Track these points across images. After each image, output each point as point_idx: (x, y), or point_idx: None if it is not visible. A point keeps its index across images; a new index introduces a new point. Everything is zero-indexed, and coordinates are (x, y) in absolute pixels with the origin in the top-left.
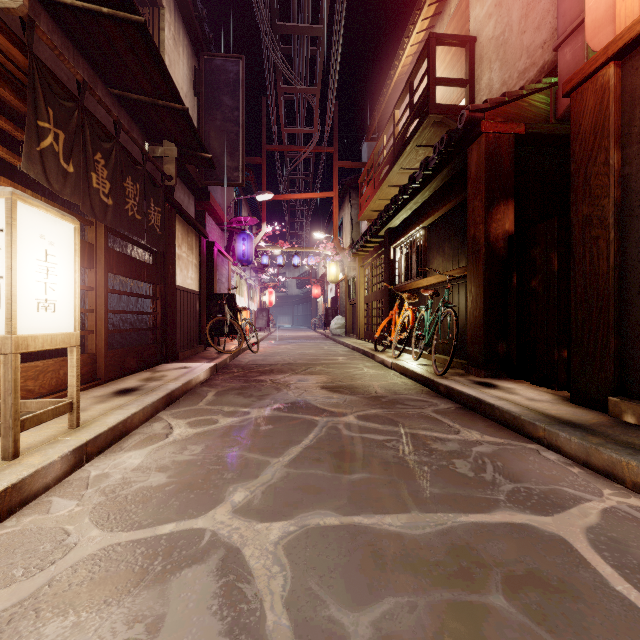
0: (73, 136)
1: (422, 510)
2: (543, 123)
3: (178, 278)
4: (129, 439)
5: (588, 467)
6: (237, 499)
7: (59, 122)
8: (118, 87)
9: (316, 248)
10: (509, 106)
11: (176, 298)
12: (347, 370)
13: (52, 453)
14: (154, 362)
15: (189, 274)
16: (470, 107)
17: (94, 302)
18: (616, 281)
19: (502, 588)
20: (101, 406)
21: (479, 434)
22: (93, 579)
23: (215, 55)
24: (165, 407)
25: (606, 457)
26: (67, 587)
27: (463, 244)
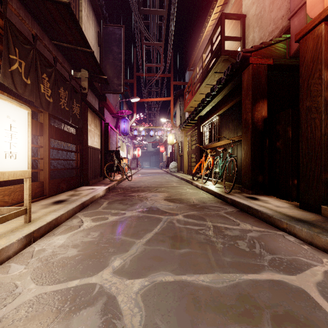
0: (30, 64)
1: (221, 271)
2: (282, 59)
3: (89, 141)
4: (59, 228)
5: (312, 245)
6: (116, 264)
7: (22, 56)
8: (56, 40)
9: (162, 126)
10: (264, 49)
11: (88, 152)
12: (178, 190)
13: (12, 238)
14: (76, 186)
15: (95, 139)
16: (243, 50)
17: (43, 154)
18: (325, 142)
19: (271, 323)
20: (44, 210)
21: (250, 226)
22: (27, 317)
23: (109, 25)
24: (80, 210)
25: (323, 240)
26: (11, 322)
27: (239, 123)
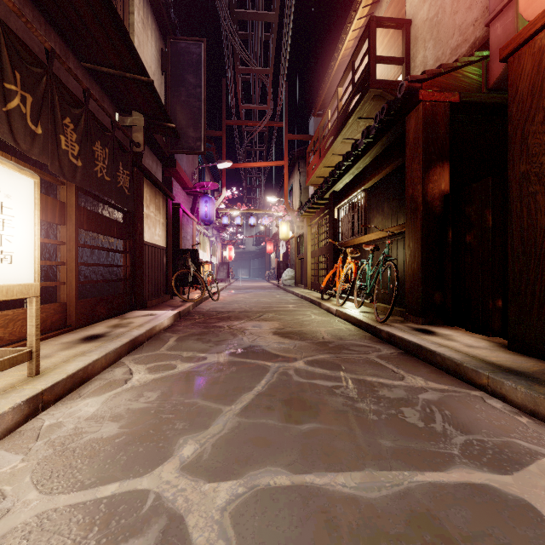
0: (41, 100)
1: (376, 467)
2: (475, 92)
3: (146, 235)
4: (89, 385)
5: (536, 417)
6: (186, 453)
7: (27, 86)
8: (89, 61)
9: (269, 210)
10: (444, 77)
11: (144, 252)
12: (297, 317)
13: (3, 404)
14: (123, 310)
15: (157, 231)
16: (409, 78)
17: (65, 255)
18: None
19: None
20: (66, 353)
21: (423, 380)
22: None
23: (180, 38)
24: (128, 352)
25: None
26: None
27: (401, 204)
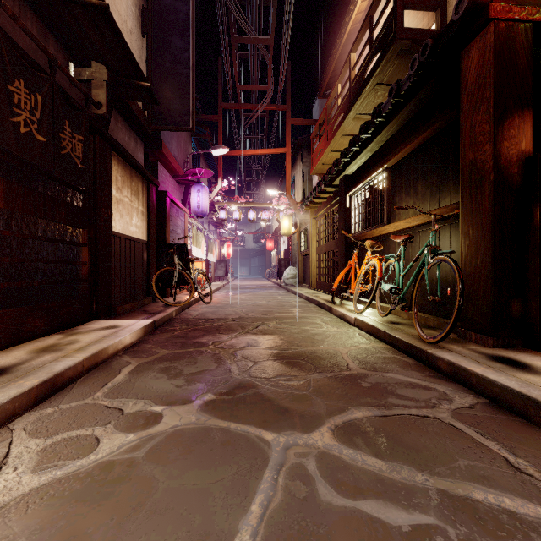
0: None
1: None
2: None
3: (117, 224)
4: None
5: None
6: None
7: None
8: None
9: (270, 203)
10: None
11: (114, 246)
12: (304, 327)
13: None
14: (78, 320)
15: (133, 221)
16: None
17: None
18: None
19: None
20: None
21: None
22: None
23: None
24: (37, 403)
25: None
26: None
27: (446, 179)
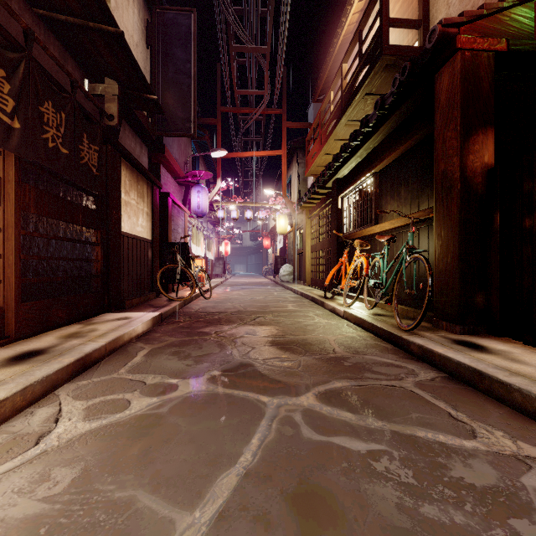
0: None
1: None
2: (526, 40)
3: (125, 225)
4: None
5: None
6: None
7: None
8: (43, 6)
9: (266, 203)
10: (488, 20)
11: (122, 245)
12: (298, 319)
13: None
14: (93, 312)
15: (139, 222)
16: (443, 20)
17: (1, 246)
18: None
19: None
20: None
21: (508, 438)
22: None
23: (167, 8)
24: (73, 377)
25: None
26: None
27: (424, 185)
